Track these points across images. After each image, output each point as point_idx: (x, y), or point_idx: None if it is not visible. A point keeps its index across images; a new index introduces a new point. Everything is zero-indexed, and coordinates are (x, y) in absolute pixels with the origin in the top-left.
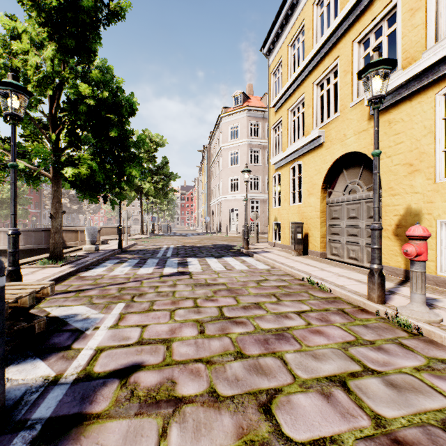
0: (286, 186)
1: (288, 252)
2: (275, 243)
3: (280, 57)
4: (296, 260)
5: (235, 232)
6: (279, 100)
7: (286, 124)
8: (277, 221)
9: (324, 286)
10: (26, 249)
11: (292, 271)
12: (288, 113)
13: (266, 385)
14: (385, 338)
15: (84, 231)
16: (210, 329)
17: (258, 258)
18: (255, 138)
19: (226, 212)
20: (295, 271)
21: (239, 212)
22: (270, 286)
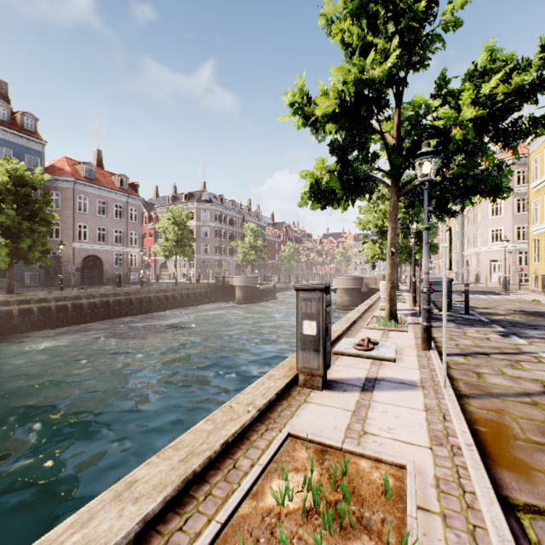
0: (542, 249)
1: (540, 295)
2: (534, 290)
3: (538, 153)
4: (540, 297)
5: (496, 283)
6: (536, 186)
7: (542, 204)
8: (536, 274)
9: (538, 300)
10: (350, 288)
11: (529, 298)
12: (544, 197)
13: (500, 305)
14: (543, 306)
15: (380, 279)
16: (485, 303)
17: (512, 296)
18: (523, 186)
19: (486, 263)
20: (530, 298)
21: (502, 263)
22: (512, 301)
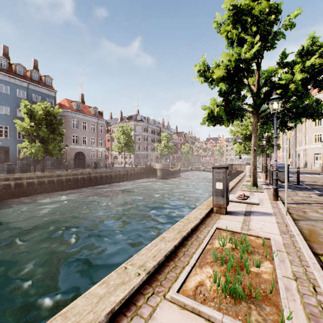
0: None
1: None
2: None
3: None
4: None
5: (318, 168)
6: None
7: None
8: None
9: None
10: None
11: None
12: None
13: (319, 180)
14: None
15: (243, 165)
16: (310, 179)
17: None
18: None
19: (311, 155)
20: None
21: (321, 155)
22: None
